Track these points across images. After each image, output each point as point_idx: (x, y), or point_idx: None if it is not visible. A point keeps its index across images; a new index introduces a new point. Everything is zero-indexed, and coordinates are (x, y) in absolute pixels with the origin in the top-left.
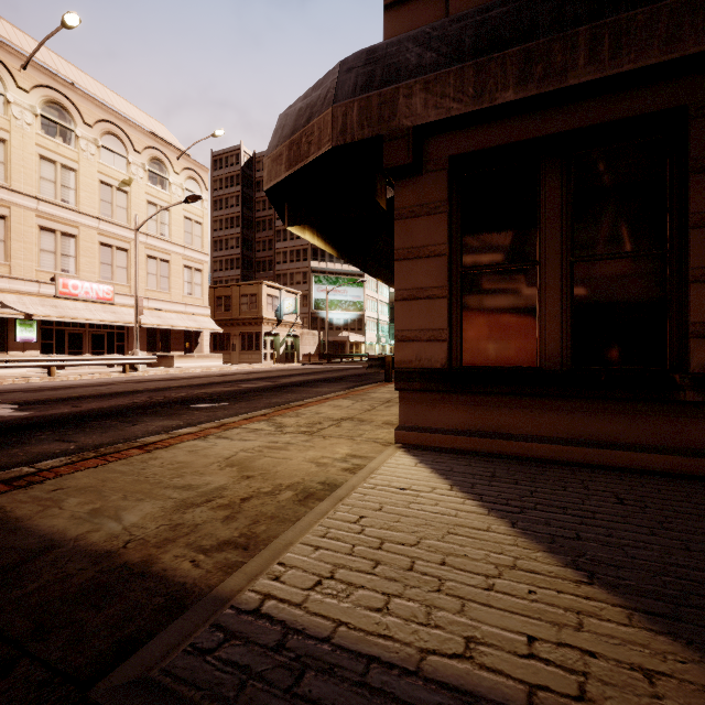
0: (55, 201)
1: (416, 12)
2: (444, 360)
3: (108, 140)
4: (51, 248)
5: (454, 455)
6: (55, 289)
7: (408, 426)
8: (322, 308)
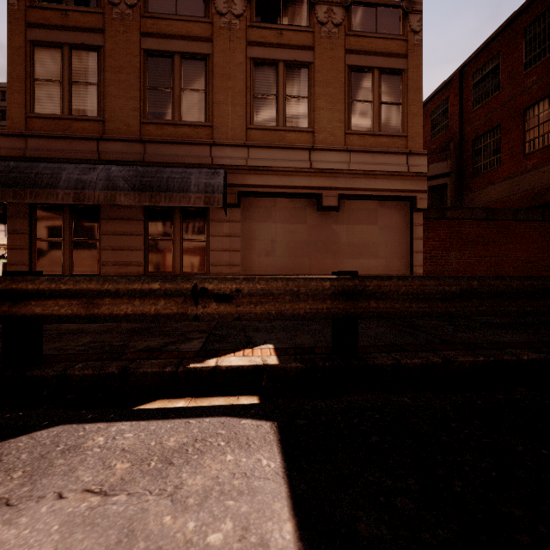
0: None
1: (15, 142)
2: None
3: None
4: None
5: None
6: None
7: None
8: None
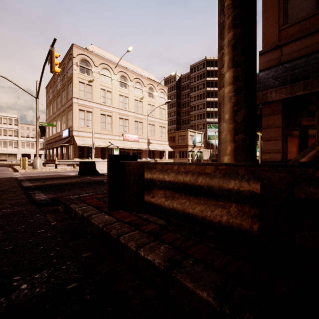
0: (123, 108)
1: (270, 55)
2: (280, 159)
3: (136, 84)
4: (122, 124)
5: None
6: (123, 137)
7: None
8: (211, 139)
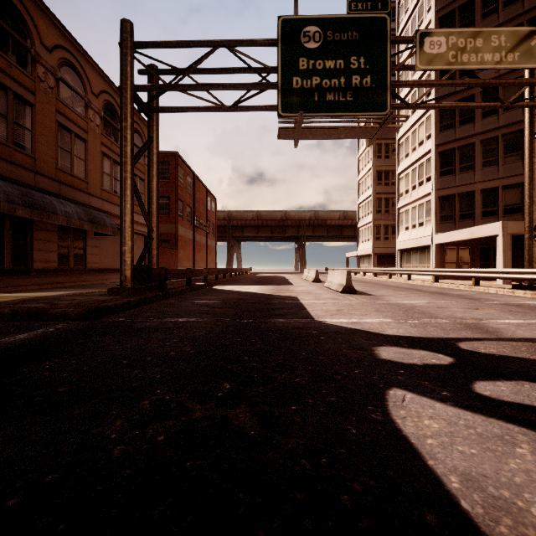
0: None
1: None
2: None
3: None
4: None
5: None
6: None
7: None
8: None
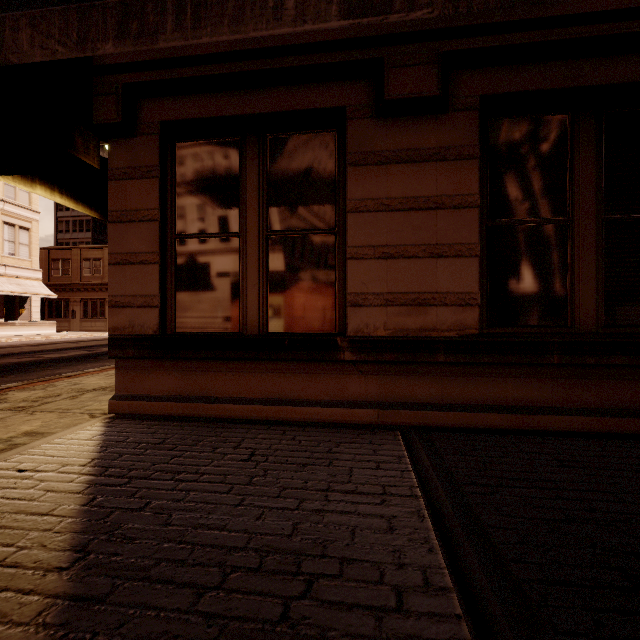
0: None
1: None
2: (156, 327)
3: None
4: None
5: (155, 422)
6: None
7: (123, 395)
8: None
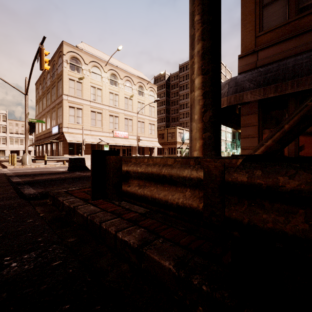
0: (113, 106)
1: (248, 59)
2: None
3: (126, 83)
4: (112, 121)
5: None
6: (113, 134)
7: None
8: None
